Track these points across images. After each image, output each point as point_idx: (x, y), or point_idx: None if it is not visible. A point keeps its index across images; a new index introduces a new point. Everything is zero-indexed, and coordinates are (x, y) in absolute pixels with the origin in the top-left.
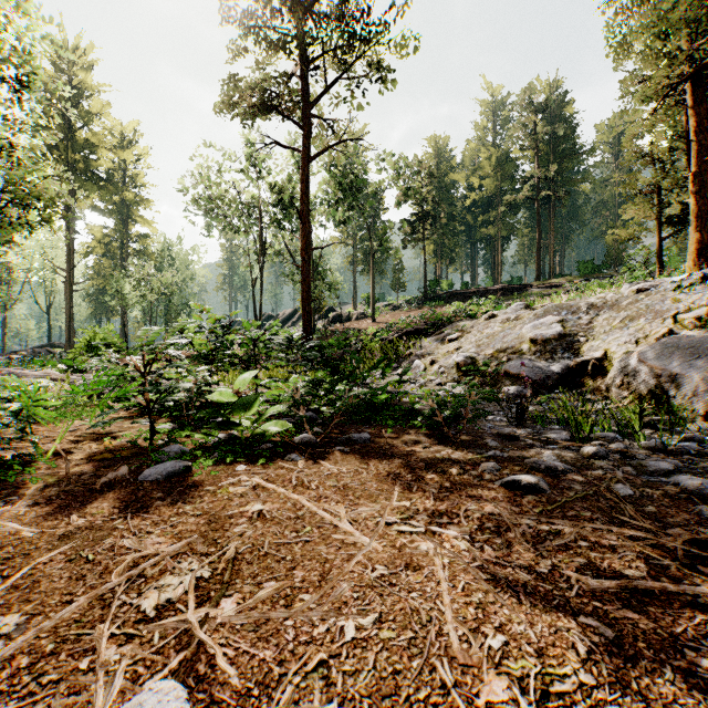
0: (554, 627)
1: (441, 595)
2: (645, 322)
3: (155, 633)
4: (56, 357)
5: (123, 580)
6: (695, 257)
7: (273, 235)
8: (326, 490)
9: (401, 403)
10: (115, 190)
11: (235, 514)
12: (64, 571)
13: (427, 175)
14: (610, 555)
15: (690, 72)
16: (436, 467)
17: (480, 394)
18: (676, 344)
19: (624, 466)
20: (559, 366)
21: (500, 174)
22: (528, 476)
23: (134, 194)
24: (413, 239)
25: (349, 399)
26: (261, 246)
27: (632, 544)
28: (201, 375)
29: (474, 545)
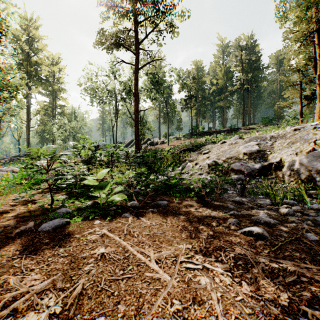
0: None
1: None
2: (300, 144)
3: None
4: (21, 161)
5: None
6: (319, 114)
7: (122, 105)
8: (143, 237)
9: (182, 183)
10: (49, 84)
11: (87, 256)
12: None
13: (192, 78)
14: None
15: (317, 27)
16: (203, 221)
17: (225, 180)
18: (318, 155)
19: (305, 220)
20: (258, 166)
21: (226, 77)
22: (256, 228)
23: (58, 86)
24: (186, 107)
25: (156, 183)
26: (116, 110)
27: None
28: (81, 170)
29: (234, 281)
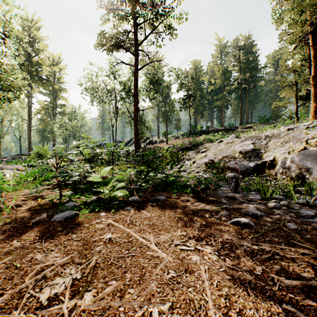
0: (270, 311)
1: (205, 289)
2: (292, 143)
3: (45, 316)
4: (23, 160)
5: (31, 281)
6: (313, 114)
7: (121, 104)
8: (144, 226)
9: (179, 181)
10: (50, 84)
11: (97, 240)
12: (3, 274)
13: (191, 77)
14: (292, 264)
15: (311, 29)
16: (198, 213)
17: (218, 177)
18: (308, 154)
19: (289, 213)
20: (252, 164)
21: (224, 77)
22: (244, 218)
23: (59, 86)
24: (184, 106)
25: (155, 180)
26: (116, 109)
27: (302, 257)
28: (86, 168)
29: (220, 258)
